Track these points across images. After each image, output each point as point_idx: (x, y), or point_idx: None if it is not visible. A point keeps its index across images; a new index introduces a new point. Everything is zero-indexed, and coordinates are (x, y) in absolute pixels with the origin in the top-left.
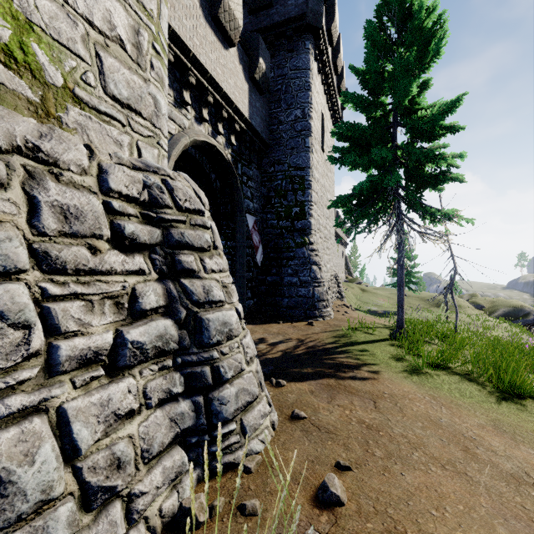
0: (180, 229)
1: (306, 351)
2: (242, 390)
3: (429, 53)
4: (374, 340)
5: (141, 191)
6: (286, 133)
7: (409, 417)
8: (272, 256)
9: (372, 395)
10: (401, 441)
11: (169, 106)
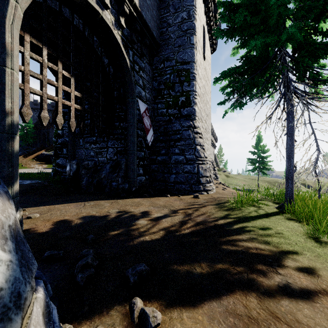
0: None
1: (195, 229)
2: None
3: None
4: (266, 213)
5: None
6: (174, 33)
7: None
8: (162, 139)
9: None
10: None
11: None
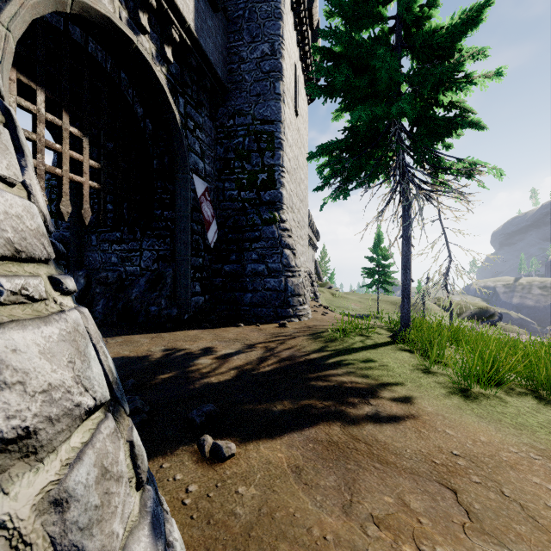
0: None
1: (279, 366)
2: None
3: None
4: (374, 343)
5: None
6: (250, 74)
7: None
8: (231, 238)
9: (434, 464)
10: None
11: None
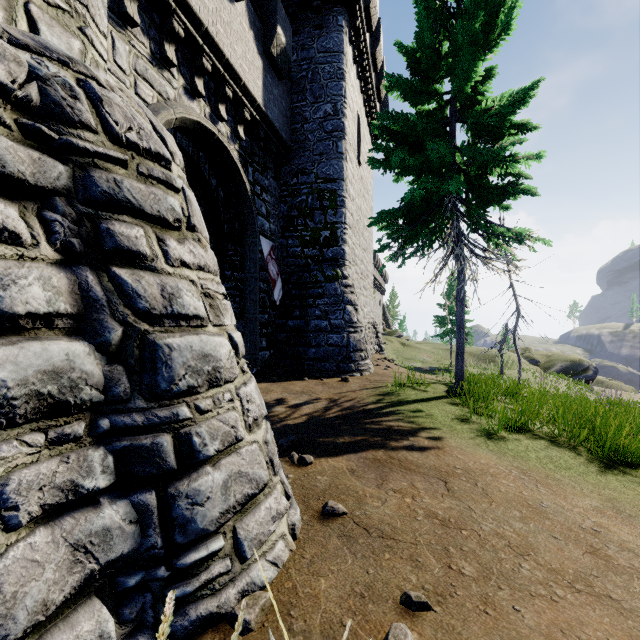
0: (114, 175)
1: (341, 414)
2: (236, 475)
3: (496, 27)
4: (428, 397)
5: (23, 84)
6: (313, 133)
7: (498, 503)
8: (294, 294)
9: (440, 471)
10: (498, 545)
11: (143, 60)
